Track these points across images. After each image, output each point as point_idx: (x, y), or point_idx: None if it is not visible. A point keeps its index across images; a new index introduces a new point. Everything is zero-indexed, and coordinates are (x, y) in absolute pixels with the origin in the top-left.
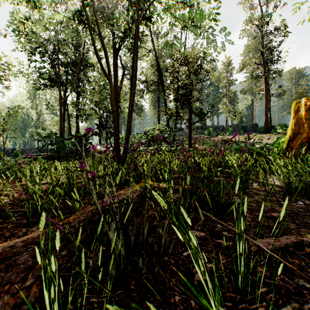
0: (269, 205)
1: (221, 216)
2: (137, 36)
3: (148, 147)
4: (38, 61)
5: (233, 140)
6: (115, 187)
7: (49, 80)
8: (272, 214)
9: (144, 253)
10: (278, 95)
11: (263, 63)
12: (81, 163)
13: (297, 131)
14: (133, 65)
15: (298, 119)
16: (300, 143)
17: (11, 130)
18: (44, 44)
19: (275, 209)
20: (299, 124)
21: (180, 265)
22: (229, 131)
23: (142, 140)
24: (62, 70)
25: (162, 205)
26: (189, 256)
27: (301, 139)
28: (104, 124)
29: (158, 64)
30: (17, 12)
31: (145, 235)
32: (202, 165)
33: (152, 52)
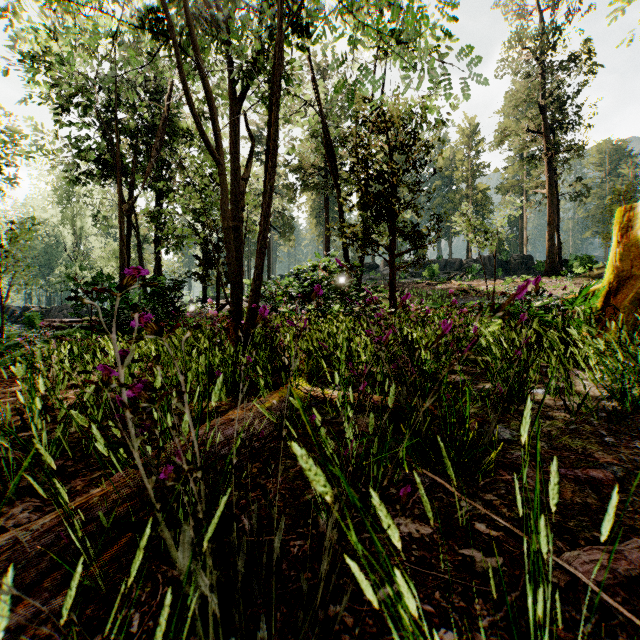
0: (578, 446)
1: (467, 476)
2: (278, 64)
3: (304, 306)
4: (76, 126)
5: (482, 290)
6: (225, 398)
7: (98, 165)
8: (590, 472)
9: (273, 603)
10: (575, 197)
11: (544, 129)
12: (123, 356)
13: (627, 272)
14: (270, 129)
15: (629, 246)
16: (632, 298)
17: (20, 268)
18: (87, 90)
19: (595, 456)
20: (630, 257)
21: (370, 633)
22: (473, 272)
23: (291, 290)
24: (125, 144)
25: (318, 490)
26: (392, 604)
27: (635, 289)
28: (213, 256)
29: (326, 130)
30: (17, 14)
31: (276, 553)
32: (421, 349)
33: (313, 105)
